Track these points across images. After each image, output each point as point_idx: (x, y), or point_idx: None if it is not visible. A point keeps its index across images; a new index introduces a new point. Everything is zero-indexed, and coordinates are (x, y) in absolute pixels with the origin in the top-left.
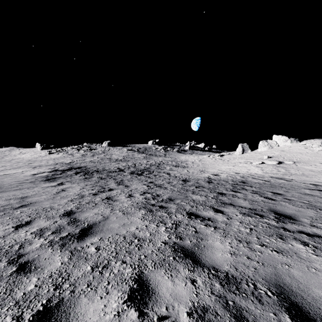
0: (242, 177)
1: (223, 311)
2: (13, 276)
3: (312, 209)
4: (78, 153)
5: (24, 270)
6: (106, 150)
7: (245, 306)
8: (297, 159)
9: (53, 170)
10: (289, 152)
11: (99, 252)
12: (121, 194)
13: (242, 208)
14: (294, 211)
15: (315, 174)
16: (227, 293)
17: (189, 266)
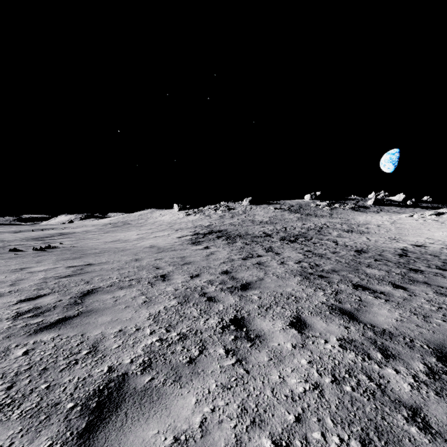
0: None
1: (370, 344)
2: (207, 302)
3: None
4: (216, 214)
5: (212, 300)
6: (248, 210)
7: (393, 347)
8: None
9: (194, 234)
10: None
11: (261, 300)
12: (272, 261)
13: (442, 288)
14: None
15: None
16: (378, 338)
17: (344, 320)
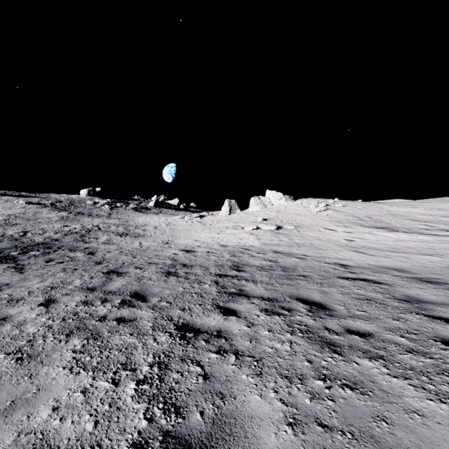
0: (232, 255)
1: None
2: None
3: None
4: None
5: None
6: None
7: None
8: (297, 223)
9: None
10: (286, 213)
11: None
12: None
13: None
14: None
15: (326, 244)
16: None
17: None
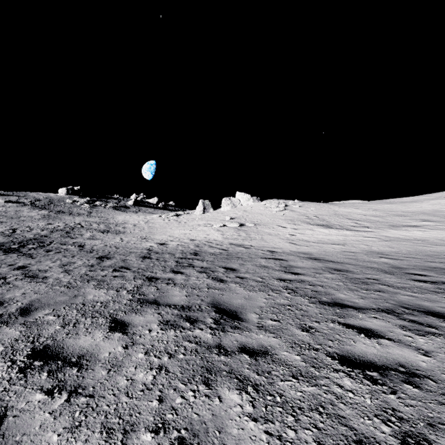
0: (196, 246)
1: None
2: None
3: (265, 290)
4: None
5: None
6: None
7: None
8: (257, 221)
9: None
10: (251, 213)
11: None
12: None
13: (170, 307)
14: (243, 299)
15: (272, 238)
16: None
17: None
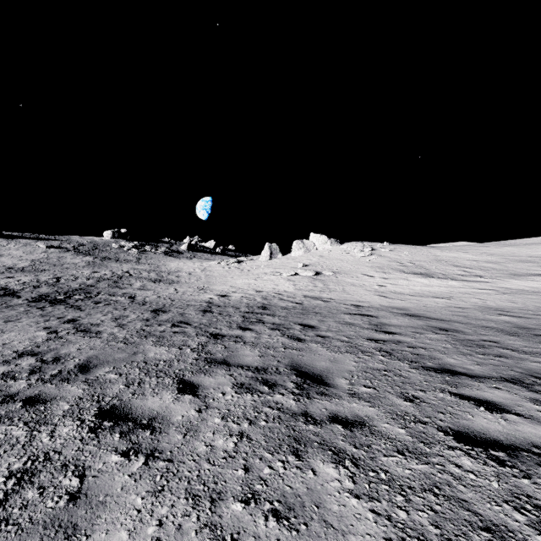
0: (264, 299)
1: None
2: None
3: (353, 352)
4: None
5: None
6: None
7: None
8: (337, 269)
9: None
10: (328, 259)
11: None
12: None
13: (242, 369)
14: (327, 361)
15: (357, 289)
16: None
17: None
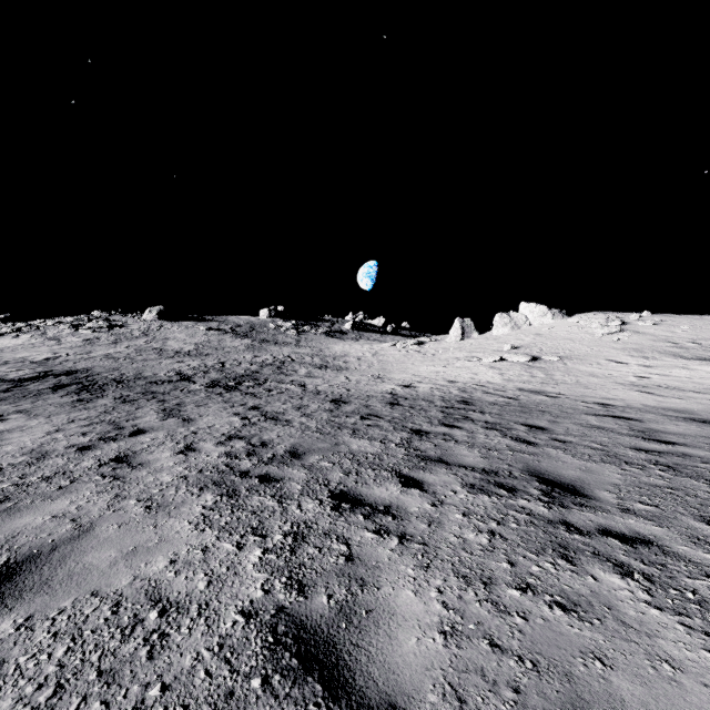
0: (462, 391)
1: None
2: None
3: (613, 463)
4: (76, 335)
5: None
6: (154, 329)
7: None
8: (565, 352)
9: None
10: (550, 338)
11: None
12: (163, 446)
13: (466, 469)
14: (577, 470)
15: (600, 382)
16: None
17: None
